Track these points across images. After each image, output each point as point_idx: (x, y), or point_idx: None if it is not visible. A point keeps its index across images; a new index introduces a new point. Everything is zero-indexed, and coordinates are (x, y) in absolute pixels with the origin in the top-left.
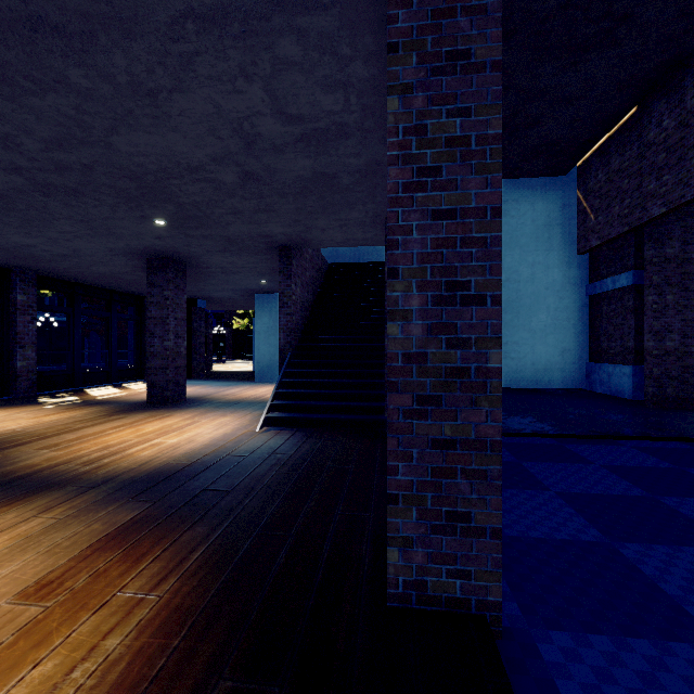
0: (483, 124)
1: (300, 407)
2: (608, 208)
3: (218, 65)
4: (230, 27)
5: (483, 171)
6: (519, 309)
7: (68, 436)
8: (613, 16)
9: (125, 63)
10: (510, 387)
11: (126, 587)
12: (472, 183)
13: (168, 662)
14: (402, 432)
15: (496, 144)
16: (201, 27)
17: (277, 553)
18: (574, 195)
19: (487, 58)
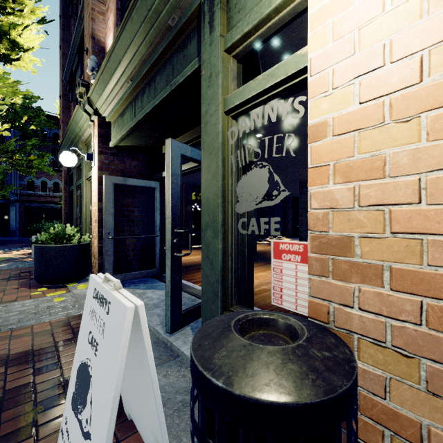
0: None
1: None
2: None
3: None
4: None
5: None
6: None
7: None
8: None
9: None
10: None
11: None
12: None
13: None
14: None
15: None
16: None
17: None
18: None
19: None
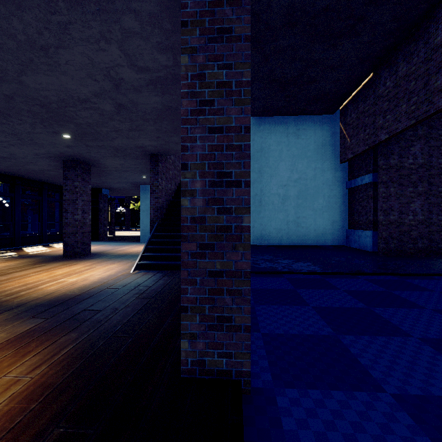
0: (239, 74)
1: (161, 257)
2: (357, 135)
3: (85, 31)
4: (88, 6)
5: (239, 104)
6: (307, 196)
7: (1, 278)
8: (354, 17)
9: (21, 27)
10: (301, 245)
11: (10, 372)
12: (233, 111)
13: (24, 418)
14: (190, 267)
15: (247, 87)
16: (69, 5)
17: (120, 348)
18: (339, 127)
19: (242, 33)
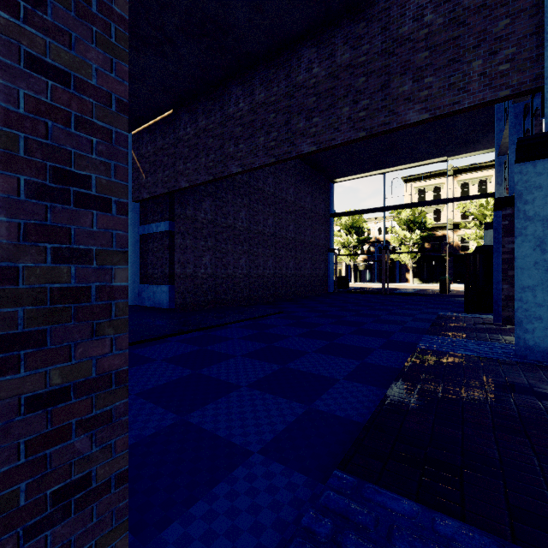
0: None
1: None
2: (155, 173)
3: None
4: None
5: (107, 48)
6: None
7: None
8: (164, 33)
9: None
10: None
11: None
12: (92, 54)
13: None
14: None
15: (122, 28)
16: None
17: None
18: (130, 155)
19: None
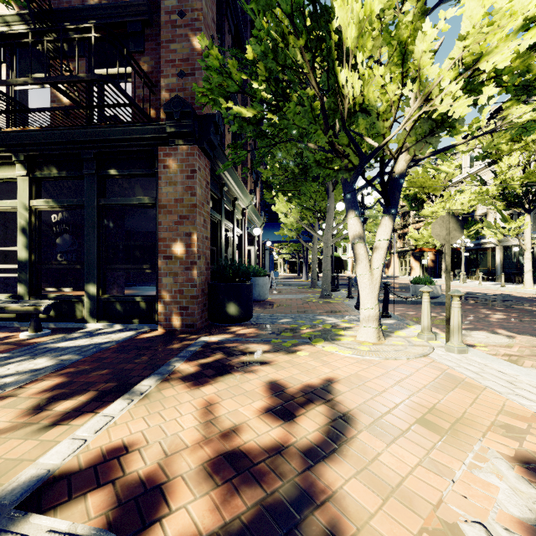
0: None
1: None
2: None
3: None
4: None
5: None
6: None
7: None
8: None
9: None
10: None
11: None
12: None
13: None
14: None
15: None
16: None
17: None
18: None
19: None
